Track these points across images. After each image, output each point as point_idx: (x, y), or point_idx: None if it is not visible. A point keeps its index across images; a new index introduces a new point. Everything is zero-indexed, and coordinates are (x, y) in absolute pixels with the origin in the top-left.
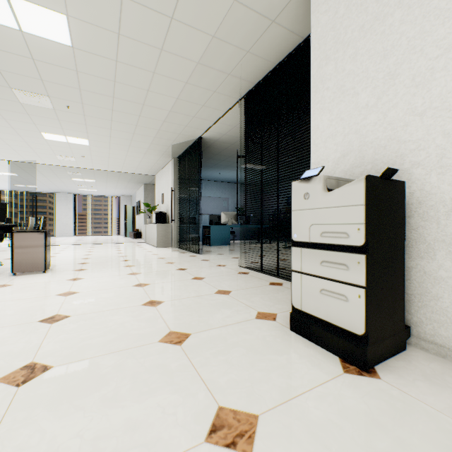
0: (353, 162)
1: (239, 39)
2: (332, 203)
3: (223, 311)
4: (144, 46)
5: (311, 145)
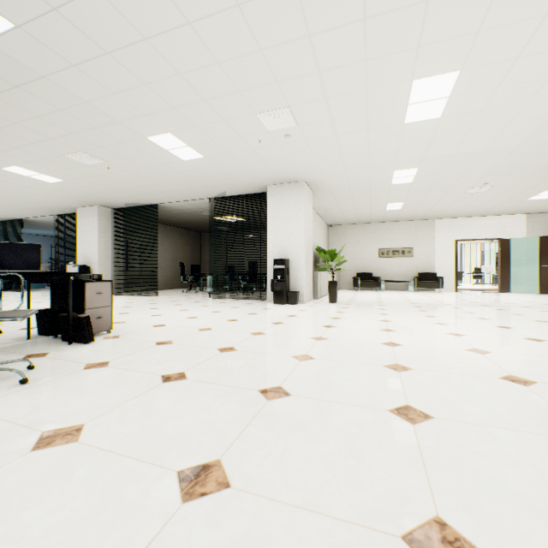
0: (85, 259)
1: (53, 208)
2: (75, 270)
3: (47, 296)
4: (5, 203)
5: (77, 252)
